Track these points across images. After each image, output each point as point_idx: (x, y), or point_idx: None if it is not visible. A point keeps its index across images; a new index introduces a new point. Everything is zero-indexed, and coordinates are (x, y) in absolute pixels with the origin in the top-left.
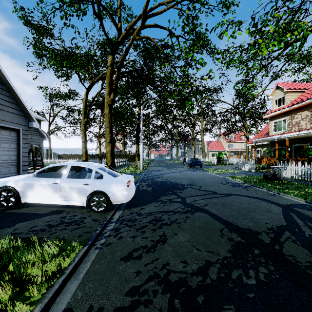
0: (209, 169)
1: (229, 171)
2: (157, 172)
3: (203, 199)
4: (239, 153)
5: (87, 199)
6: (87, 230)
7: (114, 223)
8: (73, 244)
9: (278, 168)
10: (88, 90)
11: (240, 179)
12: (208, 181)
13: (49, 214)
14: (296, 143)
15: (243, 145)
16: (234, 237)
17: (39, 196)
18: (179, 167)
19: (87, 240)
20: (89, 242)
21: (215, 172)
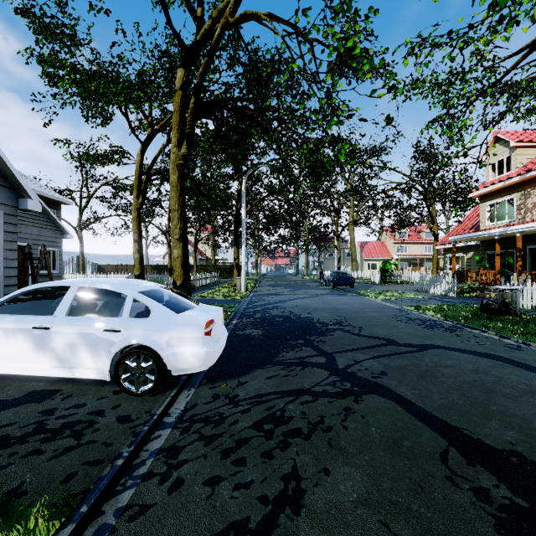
0: (369, 291)
1: (407, 296)
2: (273, 297)
3: (373, 359)
4: (416, 262)
5: (113, 363)
6: (94, 456)
7: (169, 427)
8: (22, 529)
9: (510, 291)
10: (146, 146)
11: (434, 312)
12: (372, 315)
13: (19, 403)
14: (535, 243)
15: (425, 249)
16: (488, 486)
17: (1, 357)
18: (312, 288)
19: (82, 493)
20: (85, 505)
21: (381, 297)
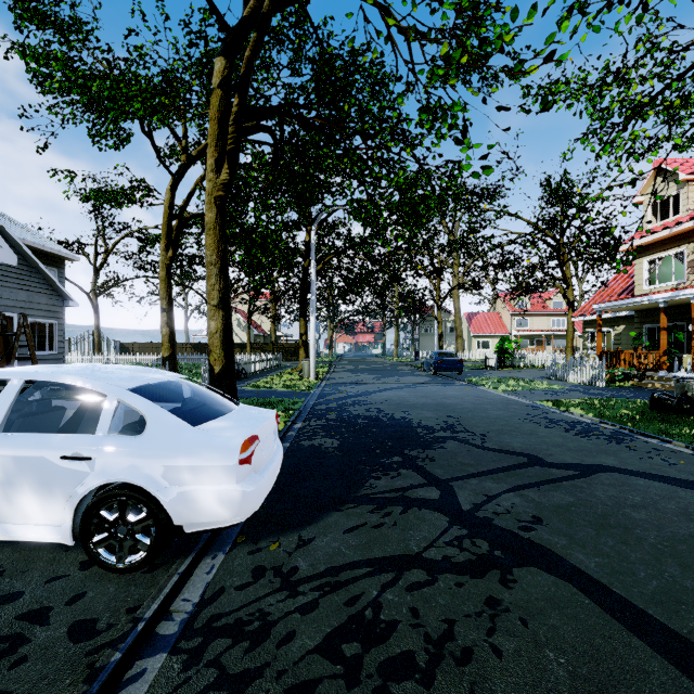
0: (484, 379)
1: (537, 386)
2: (353, 387)
3: (514, 491)
4: (541, 340)
5: (80, 514)
6: None
7: (164, 649)
8: None
9: None
10: (178, 179)
11: (584, 410)
12: (495, 414)
13: None
14: None
15: (552, 322)
16: None
17: None
18: (405, 374)
19: None
20: None
21: (502, 387)
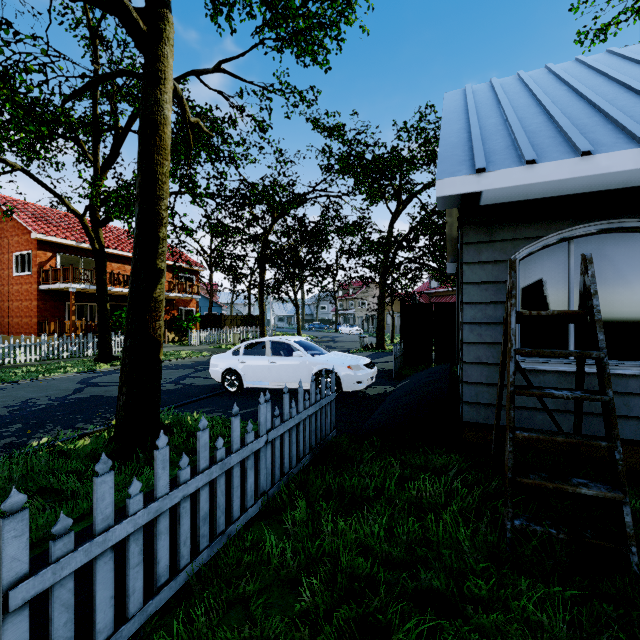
0: None
1: None
2: None
3: None
4: None
5: None
6: None
7: None
8: None
9: None
10: None
11: None
12: None
13: None
14: None
15: None
16: None
17: None
18: None
19: None
20: None
21: None
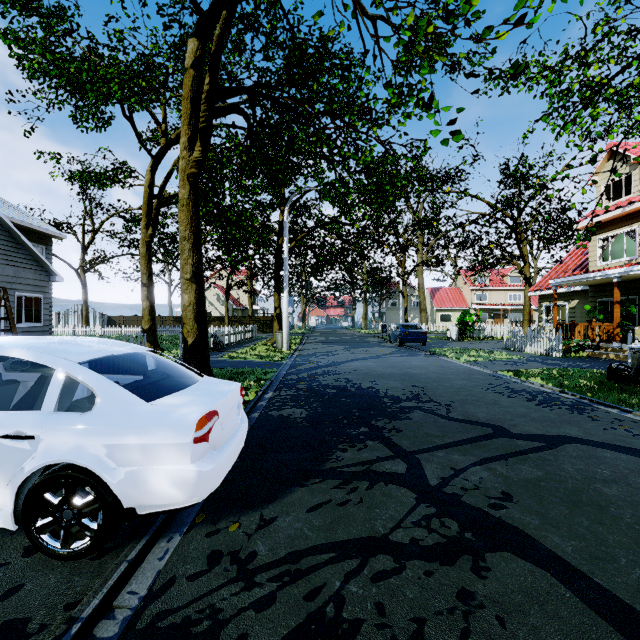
0: (447, 350)
1: (498, 357)
2: (323, 358)
3: (481, 464)
4: (499, 313)
5: (23, 497)
6: None
7: None
8: None
9: None
10: (157, 161)
11: (543, 380)
12: (459, 384)
13: None
14: None
15: (510, 296)
16: None
17: None
18: (372, 345)
19: None
20: None
21: (464, 358)
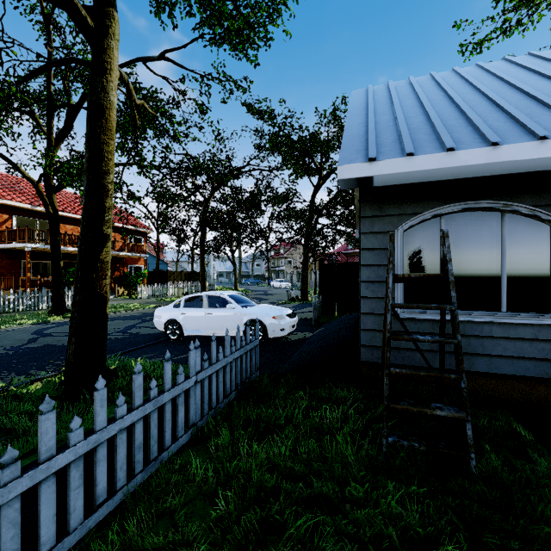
0: None
1: None
2: None
3: None
4: None
5: None
6: None
7: None
8: None
9: None
10: None
11: None
12: None
13: None
14: None
15: None
16: None
17: None
18: None
19: None
20: None
21: None
